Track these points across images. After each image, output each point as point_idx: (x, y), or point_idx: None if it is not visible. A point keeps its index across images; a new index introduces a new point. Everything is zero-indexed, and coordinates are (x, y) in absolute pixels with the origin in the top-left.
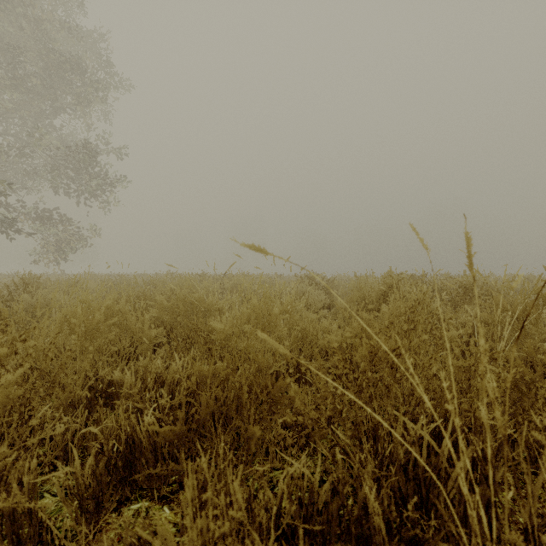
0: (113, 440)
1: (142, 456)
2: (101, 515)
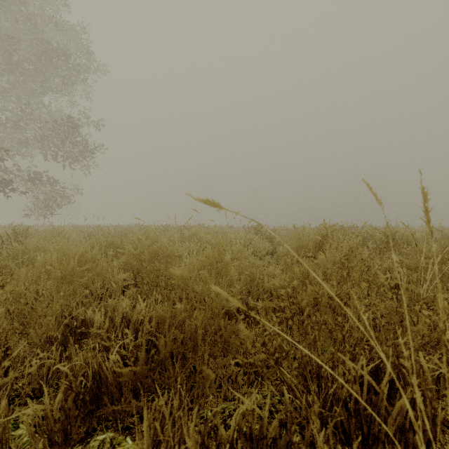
0: (80, 377)
1: (108, 391)
2: (69, 446)
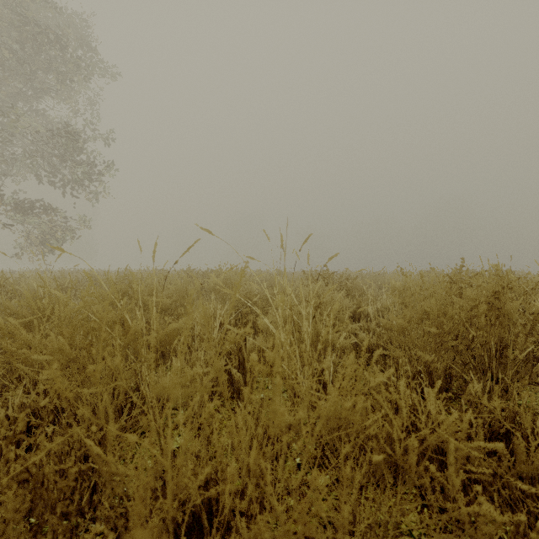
0: None
1: None
2: None
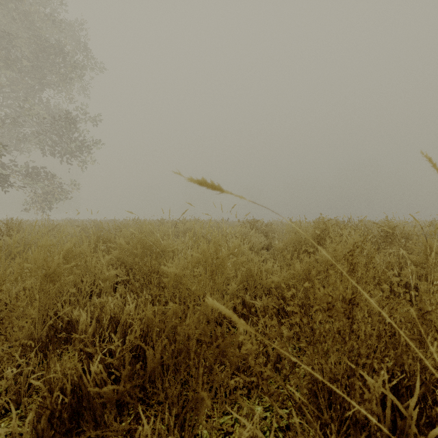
0: (57, 392)
1: (90, 406)
2: None
